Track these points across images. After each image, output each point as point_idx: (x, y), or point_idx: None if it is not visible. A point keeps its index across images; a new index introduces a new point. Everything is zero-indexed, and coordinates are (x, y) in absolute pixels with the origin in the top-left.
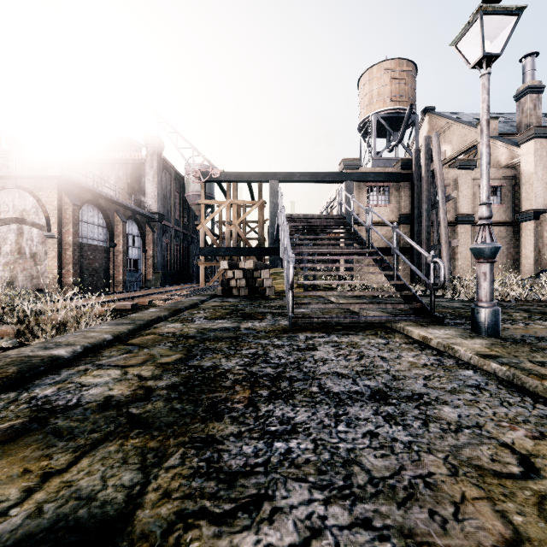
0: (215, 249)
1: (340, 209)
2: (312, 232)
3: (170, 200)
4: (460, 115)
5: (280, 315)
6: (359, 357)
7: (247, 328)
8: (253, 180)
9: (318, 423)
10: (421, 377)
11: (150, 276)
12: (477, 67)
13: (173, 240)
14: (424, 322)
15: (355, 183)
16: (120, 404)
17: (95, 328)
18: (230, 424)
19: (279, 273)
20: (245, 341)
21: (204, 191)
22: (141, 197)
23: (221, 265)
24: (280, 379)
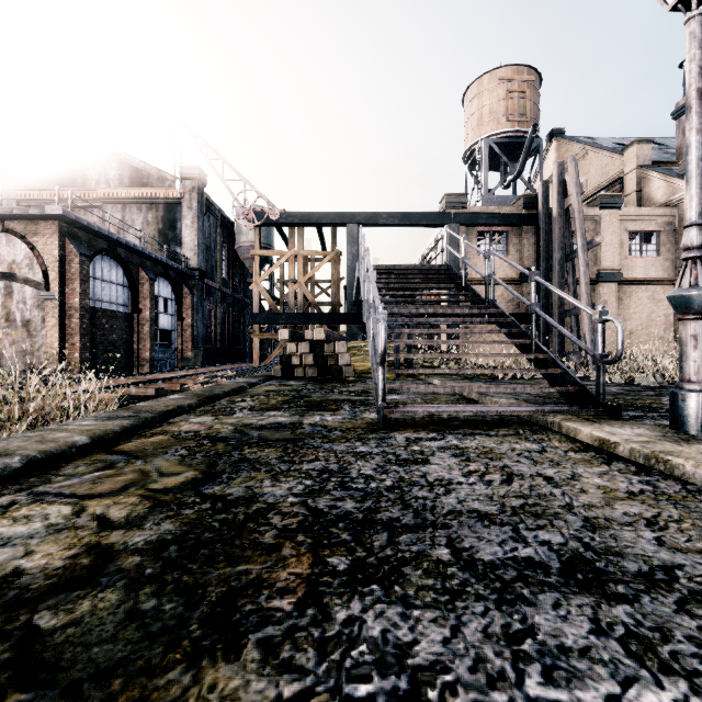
0: (274, 315)
1: (445, 257)
2: (407, 287)
3: (215, 252)
4: (598, 140)
5: (363, 404)
6: (506, 477)
7: (313, 424)
8: (324, 223)
9: (472, 667)
10: (641, 522)
11: (188, 353)
12: (680, 6)
13: (219, 306)
14: (589, 415)
15: (461, 227)
16: (22, 599)
17: (69, 425)
18: (256, 670)
19: (359, 348)
20: (309, 446)
21: (259, 239)
22: (176, 249)
23: (280, 335)
24: (371, 528)
